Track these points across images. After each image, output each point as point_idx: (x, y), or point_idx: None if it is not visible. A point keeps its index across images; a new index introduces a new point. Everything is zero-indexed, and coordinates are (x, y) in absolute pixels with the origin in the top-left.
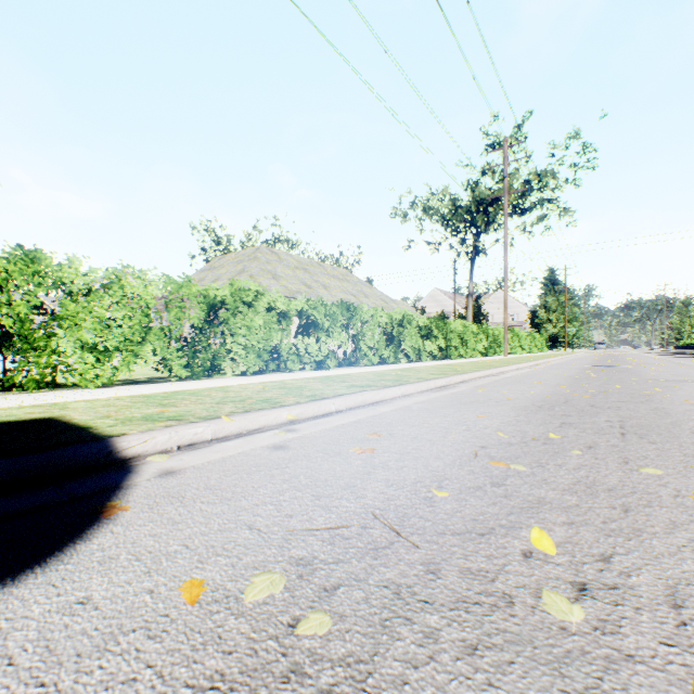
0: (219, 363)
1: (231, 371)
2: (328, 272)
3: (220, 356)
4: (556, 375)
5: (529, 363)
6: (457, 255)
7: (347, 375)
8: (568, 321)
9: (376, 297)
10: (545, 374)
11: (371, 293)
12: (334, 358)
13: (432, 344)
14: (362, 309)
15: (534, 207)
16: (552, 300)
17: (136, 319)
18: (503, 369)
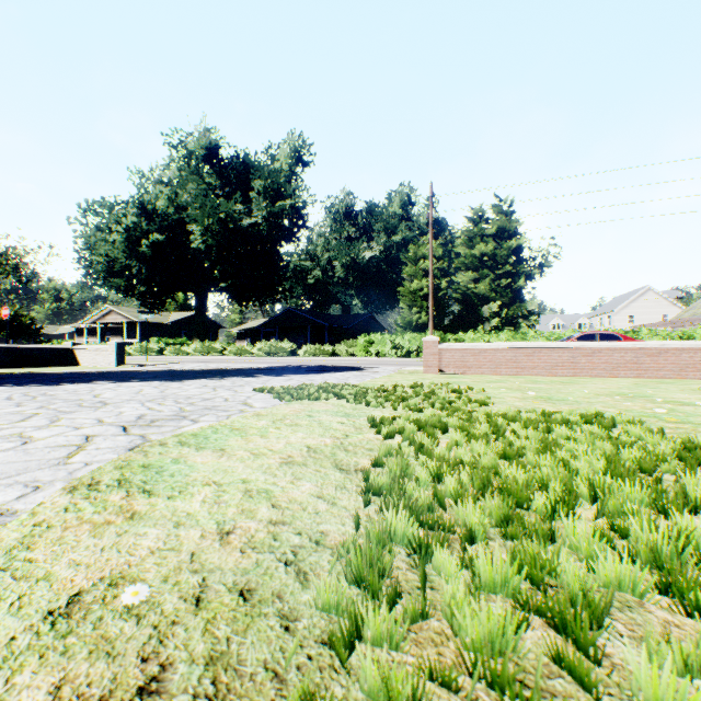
0: None
1: None
2: None
3: None
4: None
5: None
6: None
7: None
8: None
9: None
10: None
11: None
12: None
13: None
14: None
15: None
16: None
17: None
18: None
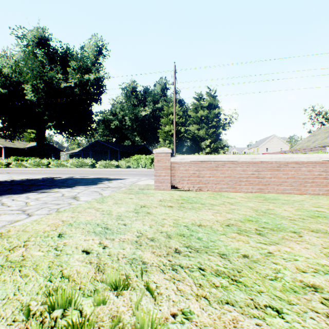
0: None
1: None
2: None
3: None
4: None
5: None
6: None
7: None
8: None
9: None
10: None
11: None
12: None
13: None
14: None
15: None
16: None
17: None
18: None
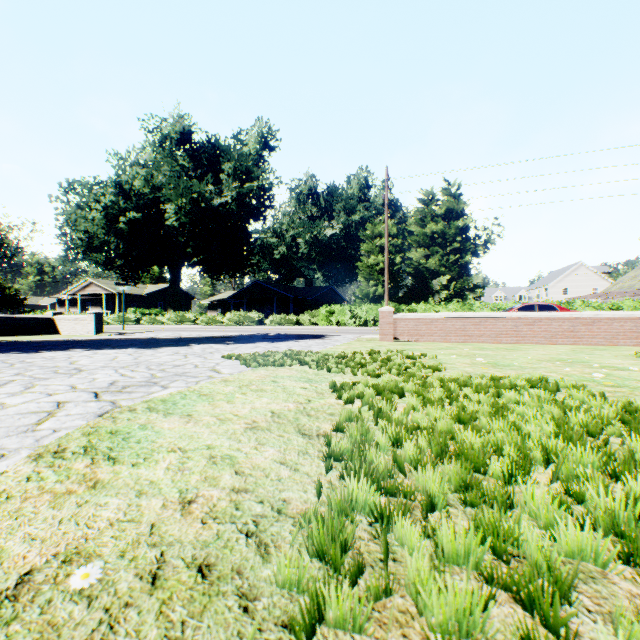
0: None
1: None
2: None
3: None
4: None
5: None
6: None
7: None
8: None
9: None
10: None
11: None
12: None
13: None
14: None
15: None
16: None
17: None
18: None
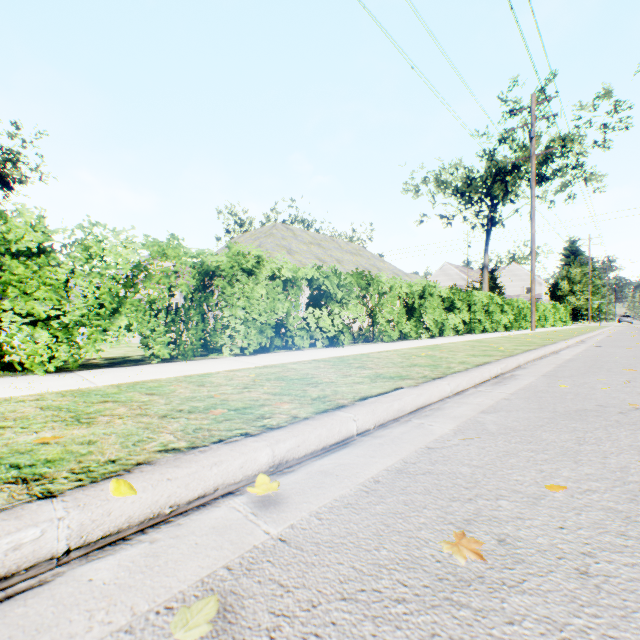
0: (215, 340)
1: (228, 349)
2: (341, 247)
3: (215, 332)
4: (635, 357)
5: (575, 340)
6: (471, 227)
7: (366, 356)
8: (590, 293)
9: (389, 271)
10: (616, 355)
11: (384, 267)
12: (349, 333)
13: (454, 317)
14: (380, 278)
15: (556, 174)
16: (576, 271)
17: (104, 287)
18: (554, 347)
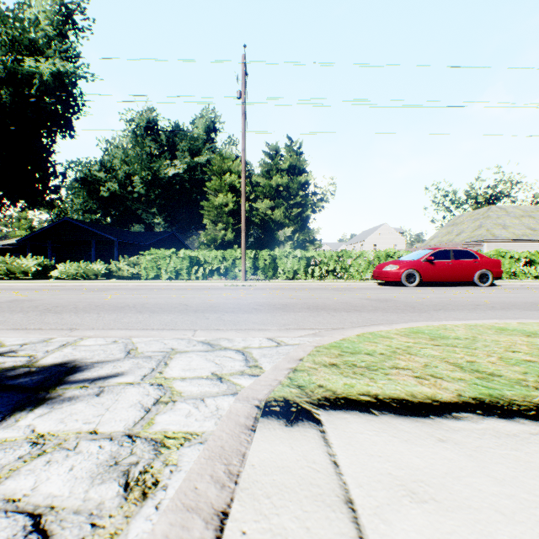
0: None
1: None
2: None
3: None
4: None
5: None
6: None
7: None
8: None
9: None
10: None
11: None
12: None
13: None
14: None
15: None
16: None
17: None
18: None
